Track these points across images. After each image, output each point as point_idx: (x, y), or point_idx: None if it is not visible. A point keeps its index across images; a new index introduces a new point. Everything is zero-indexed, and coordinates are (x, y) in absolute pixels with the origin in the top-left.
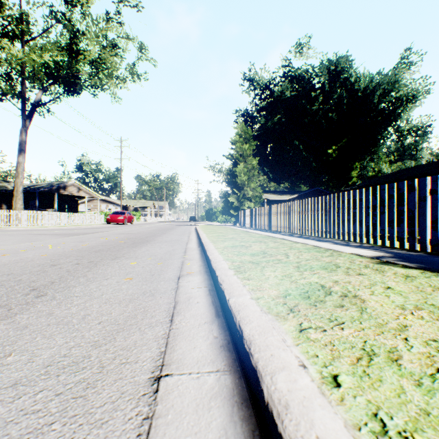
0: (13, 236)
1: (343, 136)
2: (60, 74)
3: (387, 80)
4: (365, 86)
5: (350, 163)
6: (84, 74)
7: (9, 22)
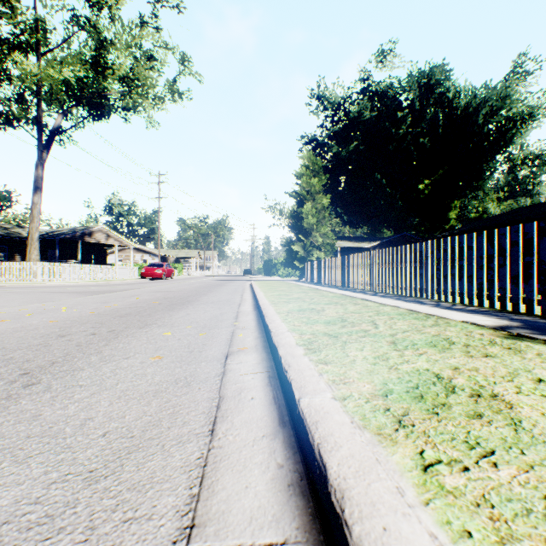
0: (22, 295)
1: (438, 167)
2: (84, 94)
3: (495, 95)
4: (466, 103)
5: (448, 201)
6: (114, 93)
7: (21, 30)
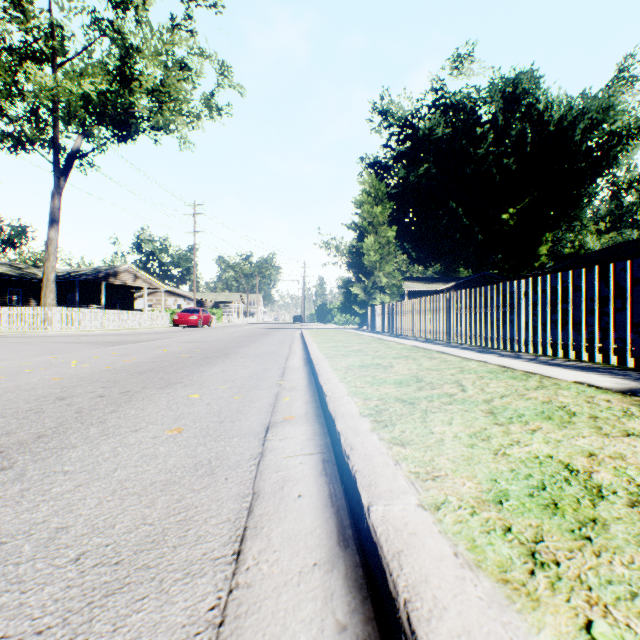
0: (30, 346)
1: (525, 194)
2: (108, 111)
3: (595, 105)
4: (560, 116)
5: (537, 234)
6: (141, 110)
7: (35, 37)
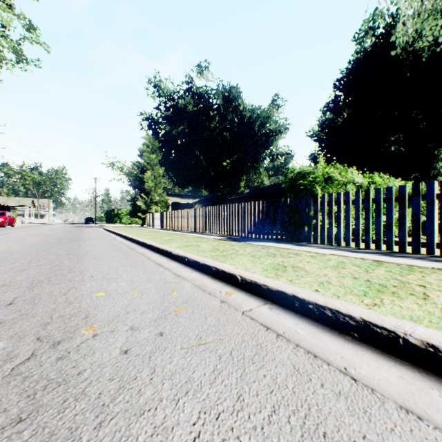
0: None
1: (234, 153)
2: None
3: (264, 114)
4: (250, 116)
5: (240, 175)
6: None
7: None
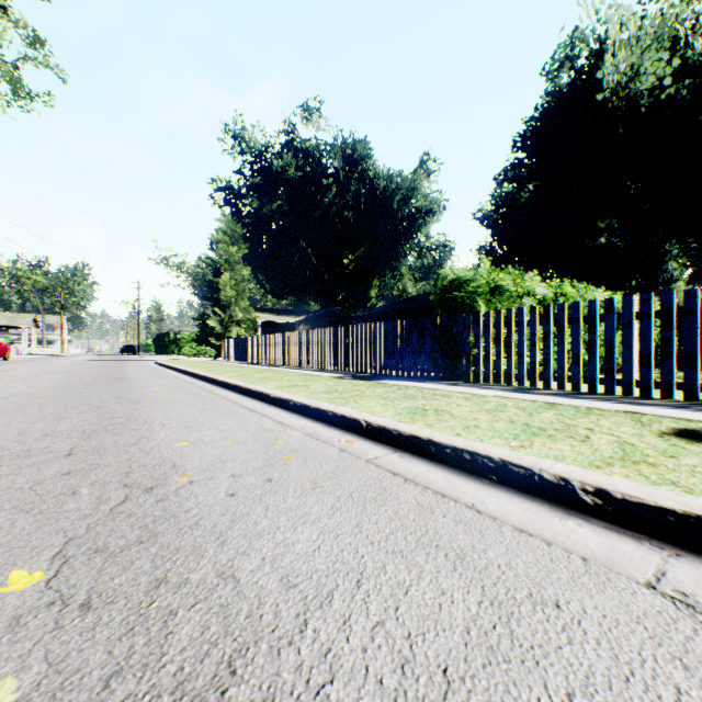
0: None
1: (361, 244)
2: None
3: (407, 185)
4: (385, 186)
5: (370, 280)
6: None
7: None
